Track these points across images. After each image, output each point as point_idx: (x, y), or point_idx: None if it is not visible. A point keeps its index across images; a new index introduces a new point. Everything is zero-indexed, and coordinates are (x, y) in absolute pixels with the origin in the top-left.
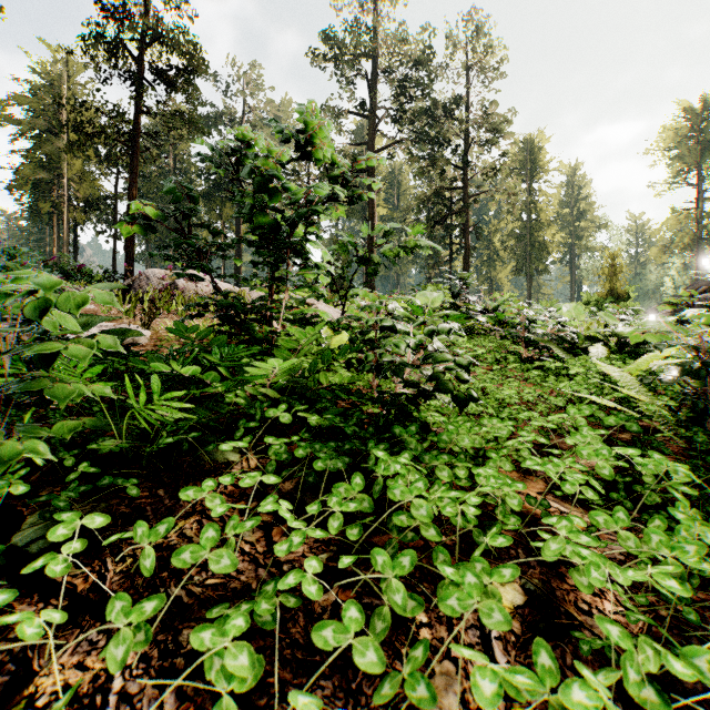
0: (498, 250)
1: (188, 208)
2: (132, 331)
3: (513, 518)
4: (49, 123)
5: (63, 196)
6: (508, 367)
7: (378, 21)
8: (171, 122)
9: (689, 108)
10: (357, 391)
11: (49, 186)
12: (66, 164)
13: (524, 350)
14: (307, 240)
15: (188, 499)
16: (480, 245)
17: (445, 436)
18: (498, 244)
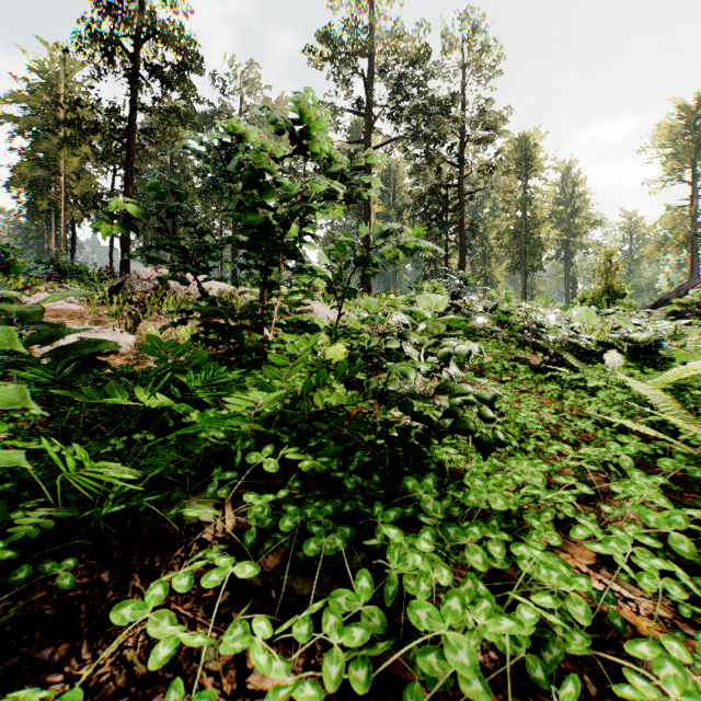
0: (493, 247)
1: (170, 205)
2: (106, 342)
3: (578, 635)
4: (46, 121)
5: (61, 194)
6: (519, 378)
7: (374, 19)
8: (167, 119)
9: (683, 105)
10: (358, 418)
11: (46, 184)
12: (63, 162)
13: (531, 355)
14: (301, 241)
15: (121, 623)
16: (476, 242)
17: (472, 496)
18: (493, 241)
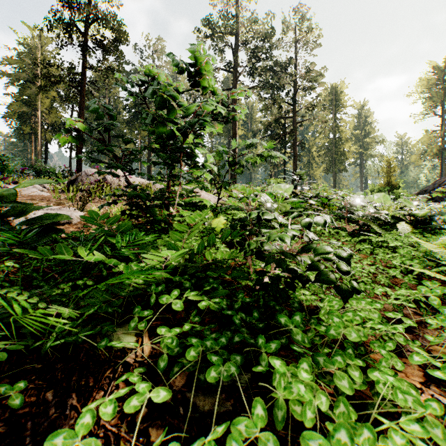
0: (314, 156)
1: (105, 122)
2: (62, 215)
3: None
4: (29, 76)
5: (38, 123)
6: (342, 240)
7: (239, 10)
8: (106, 74)
9: (436, 66)
10: (237, 268)
11: (29, 116)
12: (39, 102)
13: (347, 225)
14: (195, 146)
15: None
16: (303, 154)
17: (332, 330)
18: (314, 153)
